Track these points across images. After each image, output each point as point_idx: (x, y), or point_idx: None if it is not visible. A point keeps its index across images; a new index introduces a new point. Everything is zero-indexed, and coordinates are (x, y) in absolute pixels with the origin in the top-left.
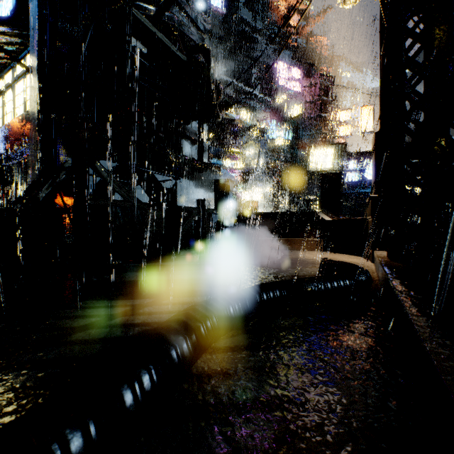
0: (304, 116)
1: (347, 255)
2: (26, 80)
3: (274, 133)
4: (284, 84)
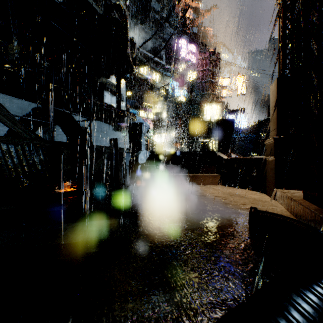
0: (198, 81)
1: (245, 189)
2: None
3: (177, 92)
4: (184, 55)
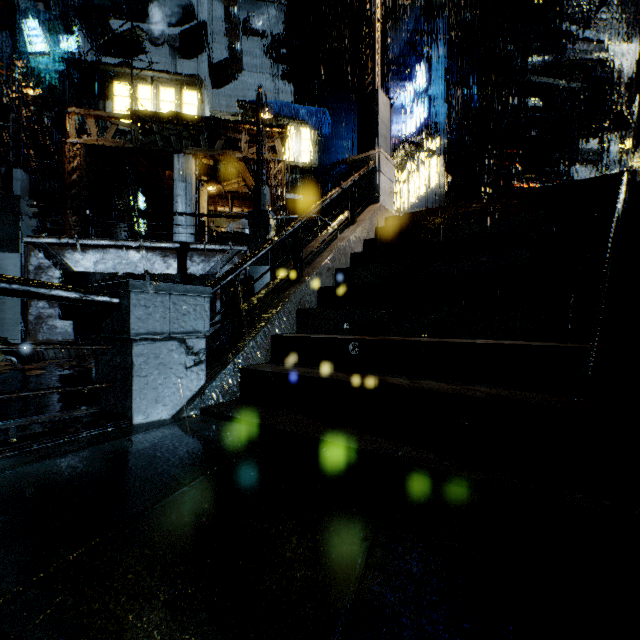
0: None
1: None
2: (429, 164)
3: None
4: None
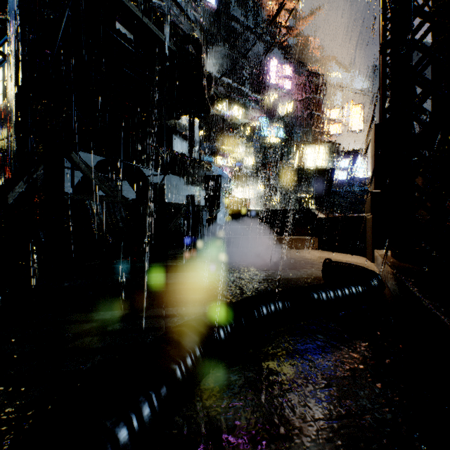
0: (296, 114)
1: (344, 253)
2: (5, 69)
3: (266, 131)
4: (276, 81)
